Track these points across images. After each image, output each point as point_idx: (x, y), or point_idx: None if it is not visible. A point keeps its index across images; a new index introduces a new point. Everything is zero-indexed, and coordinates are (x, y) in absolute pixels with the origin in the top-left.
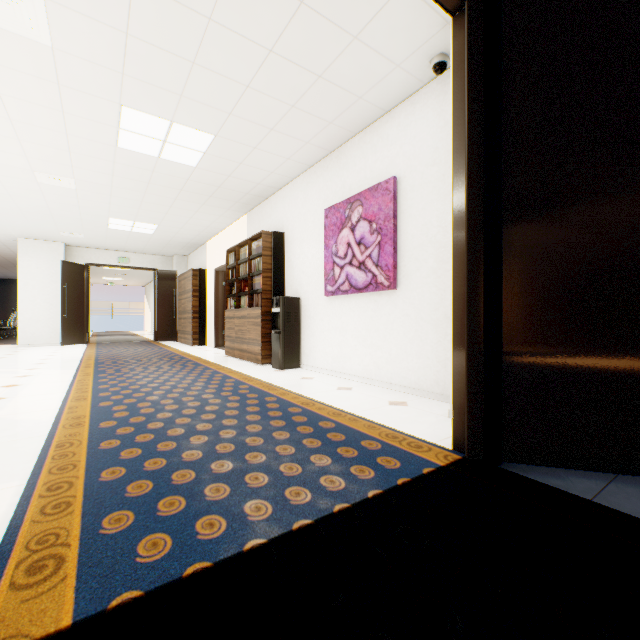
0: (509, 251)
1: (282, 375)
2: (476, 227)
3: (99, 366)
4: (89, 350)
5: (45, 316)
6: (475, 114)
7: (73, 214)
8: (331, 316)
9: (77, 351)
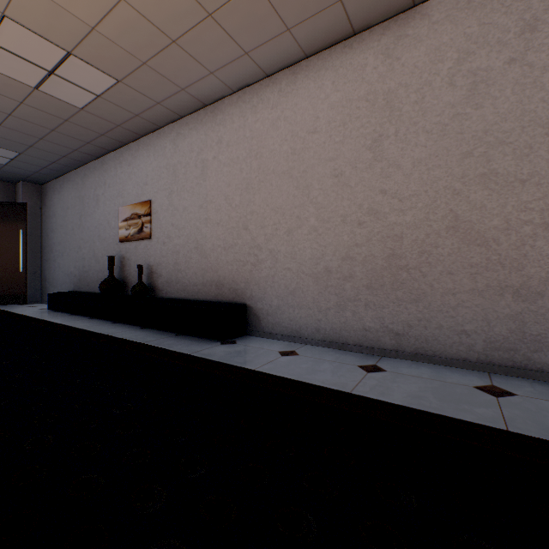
0: None
1: None
2: None
3: None
4: None
5: None
6: None
7: None
8: None
9: None
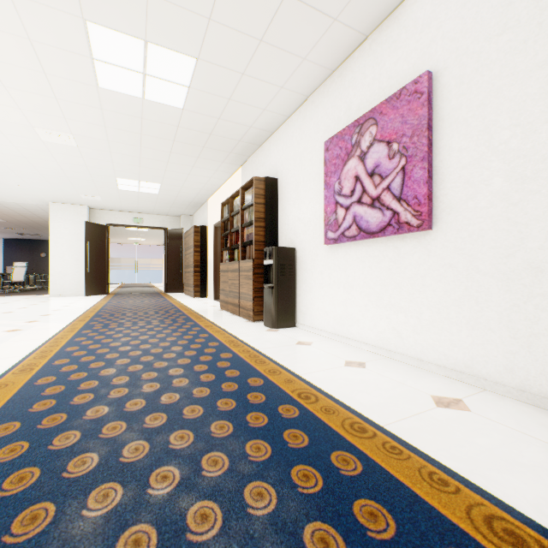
0: None
1: (274, 337)
2: None
3: (93, 319)
4: (102, 301)
5: (72, 270)
6: None
7: (85, 175)
8: (332, 268)
9: (91, 302)
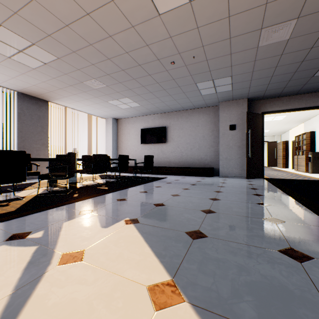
0: None
1: (309, 174)
2: None
3: None
4: None
5: None
6: None
7: None
8: None
9: None
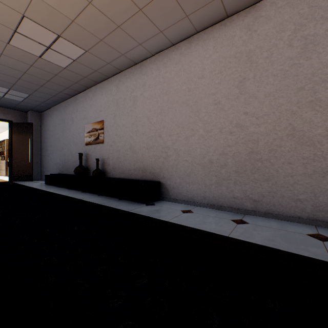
0: (14, 155)
1: (6, 177)
2: (10, 152)
3: None
4: None
5: None
6: (10, 137)
7: None
8: None
9: None
